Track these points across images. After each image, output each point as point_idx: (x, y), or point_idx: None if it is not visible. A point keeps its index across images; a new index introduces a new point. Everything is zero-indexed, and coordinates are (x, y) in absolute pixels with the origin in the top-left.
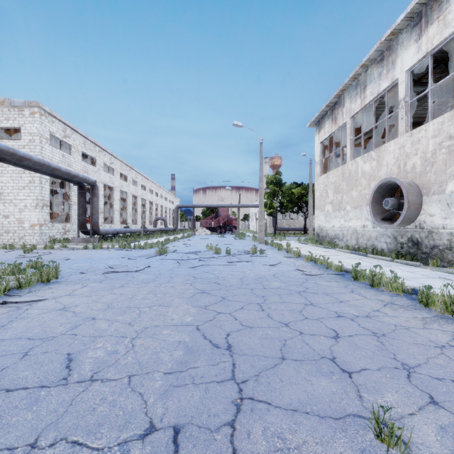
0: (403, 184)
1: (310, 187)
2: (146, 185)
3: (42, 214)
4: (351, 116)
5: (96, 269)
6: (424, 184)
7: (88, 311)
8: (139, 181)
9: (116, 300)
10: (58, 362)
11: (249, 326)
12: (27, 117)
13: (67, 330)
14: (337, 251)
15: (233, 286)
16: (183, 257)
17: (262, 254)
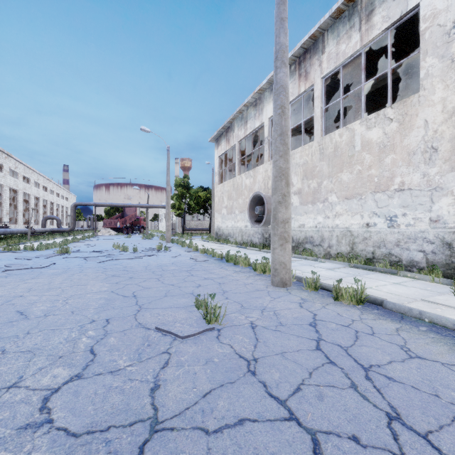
0: (265, 197)
1: (213, 192)
2: (30, 177)
3: None
4: (238, 141)
5: None
6: None
7: (12, 293)
8: (20, 172)
9: (35, 286)
10: (12, 314)
11: (148, 287)
12: None
13: (2, 303)
14: (228, 246)
15: (139, 271)
16: (89, 255)
17: (166, 250)
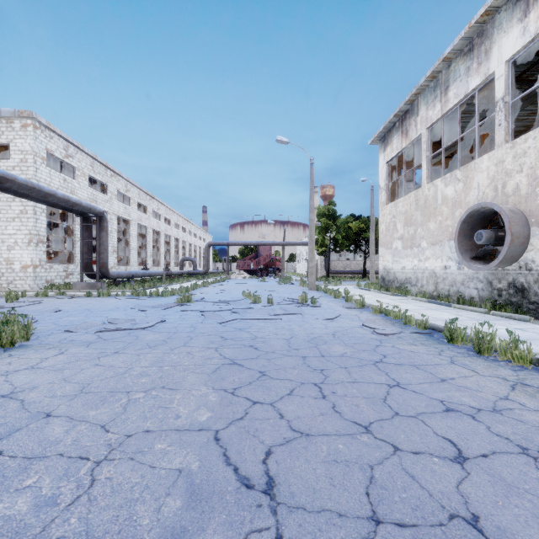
0: (504, 210)
1: (371, 220)
2: (171, 218)
3: (36, 253)
4: (428, 127)
5: (89, 325)
6: (533, 210)
7: (45, 400)
8: (162, 214)
9: (98, 377)
10: None
11: (304, 433)
12: (17, 130)
13: None
14: (410, 299)
15: (277, 352)
16: (211, 308)
17: (314, 303)
